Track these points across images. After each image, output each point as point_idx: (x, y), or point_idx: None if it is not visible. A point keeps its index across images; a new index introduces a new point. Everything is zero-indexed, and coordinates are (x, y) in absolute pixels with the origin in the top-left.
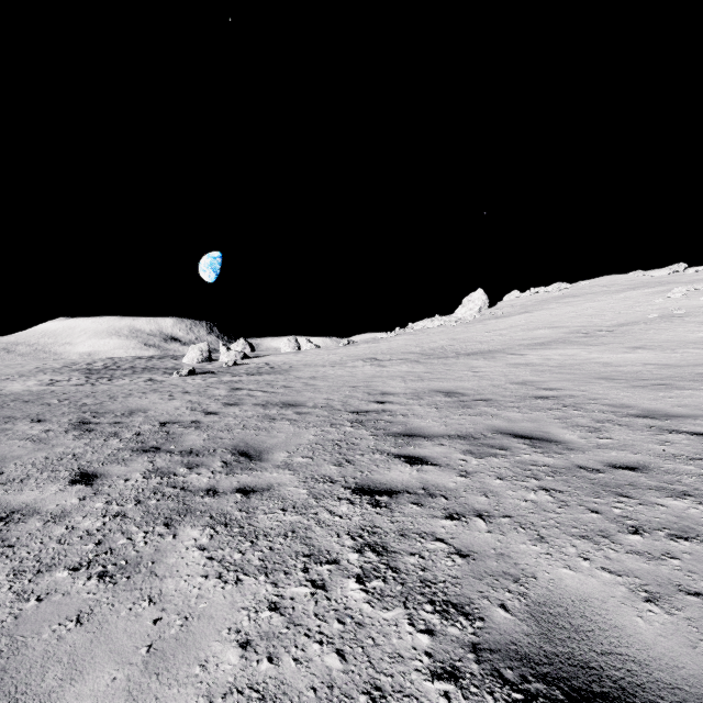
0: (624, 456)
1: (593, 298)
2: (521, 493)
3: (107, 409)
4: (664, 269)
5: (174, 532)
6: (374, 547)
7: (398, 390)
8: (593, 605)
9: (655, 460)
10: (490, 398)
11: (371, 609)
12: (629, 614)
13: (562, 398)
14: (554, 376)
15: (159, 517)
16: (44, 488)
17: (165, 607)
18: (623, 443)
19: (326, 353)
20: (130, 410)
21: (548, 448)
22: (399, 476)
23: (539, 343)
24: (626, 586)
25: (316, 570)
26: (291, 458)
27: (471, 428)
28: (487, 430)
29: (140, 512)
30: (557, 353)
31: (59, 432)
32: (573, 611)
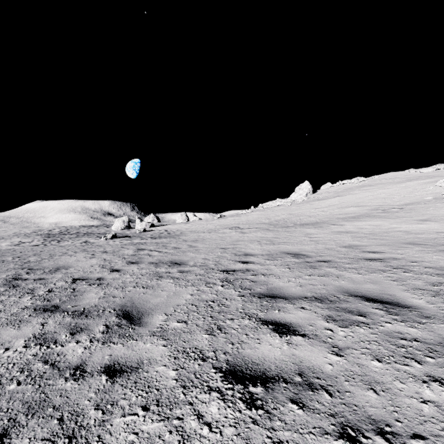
0: None
1: (383, 186)
2: (412, 387)
3: (41, 265)
4: (429, 168)
5: None
6: None
7: (256, 252)
8: None
9: None
10: (329, 259)
11: None
12: None
13: (388, 260)
14: (371, 241)
15: (3, 418)
16: None
17: None
18: None
19: (205, 223)
20: (57, 267)
21: (405, 315)
22: (270, 351)
23: (351, 216)
24: None
25: None
26: (167, 322)
27: (324, 290)
28: (338, 291)
29: None
30: (366, 223)
31: None
32: None
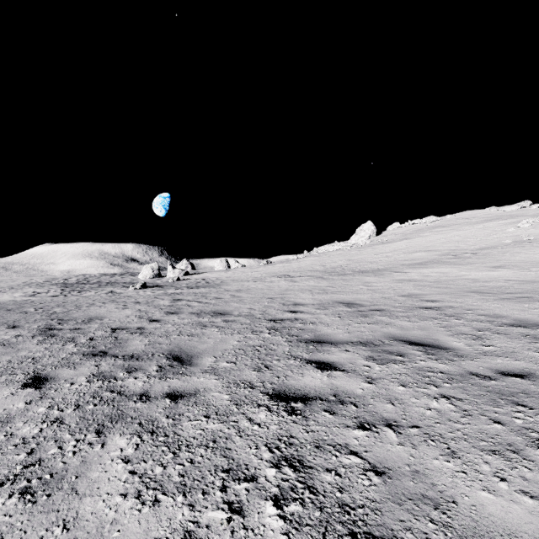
0: (509, 363)
1: (459, 228)
2: (424, 401)
3: (71, 316)
4: (513, 205)
5: (103, 440)
6: (290, 461)
7: (307, 301)
8: None
9: (538, 368)
10: (383, 308)
11: None
12: None
13: (444, 308)
14: (433, 290)
15: (93, 424)
16: None
17: (77, 536)
18: (505, 350)
19: (250, 270)
20: (89, 317)
21: (440, 355)
22: (311, 381)
23: (418, 263)
24: None
25: (234, 489)
26: (217, 363)
27: (371, 336)
28: (384, 337)
29: (76, 418)
30: (433, 271)
31: (27, 337)
32: None
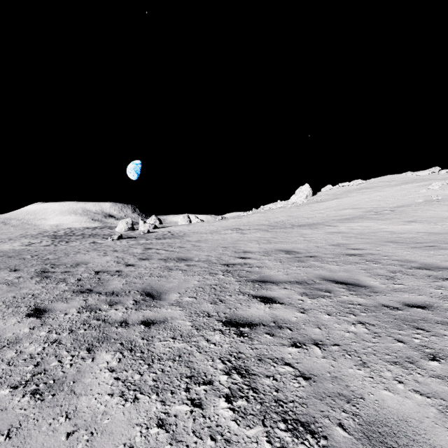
0: (414, 297)
1: (380, 189)
2: (344, 326)
3: (61, 262)
4: (425, 171)
5: (93, 356)
6: (239, 370)
7: (254, 249)
8: (413, 425)
9: (436, 301)
10: (316, 255)
11: (237, 426)
12: (443, 434)
13: (365, 255)
14: (357, 240)
15: (84, 344)
16: (7, 320)
17: (77, 423)
18: (411, 287)
19: (208, 225)
20: (76, 263)
21: (360, 291)
22: (256, 312)
23: (346, 218)
24: (436, 407)
25: (195, 390)
26: (181, 298)
27: (305, 276)
28: (315, 277)
29: (71, 339)
30: (358, 225)
31: (27, 278)
32: (398, 430)
